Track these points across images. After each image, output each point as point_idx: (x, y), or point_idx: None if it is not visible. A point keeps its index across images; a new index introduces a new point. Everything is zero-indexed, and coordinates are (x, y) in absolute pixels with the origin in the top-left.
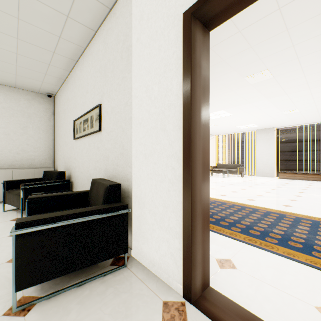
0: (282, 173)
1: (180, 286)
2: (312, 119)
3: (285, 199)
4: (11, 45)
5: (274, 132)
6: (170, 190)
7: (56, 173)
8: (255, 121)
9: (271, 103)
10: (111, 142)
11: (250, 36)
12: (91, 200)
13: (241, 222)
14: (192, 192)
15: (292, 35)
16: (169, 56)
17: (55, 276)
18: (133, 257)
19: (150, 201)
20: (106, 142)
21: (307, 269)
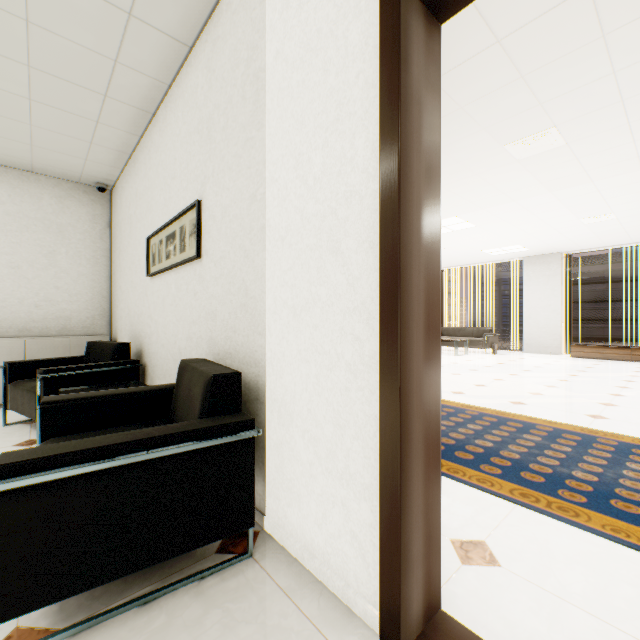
0: (579, 346)
1: (374, 611)
2: None
3: (591, 402)
4: (17, 82)
5: (560, 262)
6: (351, 389)
7: (111, 346)
8: (522, 239)
9: (557, 201)
10: (221, 281)
11: (520, 53)
12: (178, 407)
13: (500, 454)
14: (402, 396)
15: (614, 48)
16: (347, 84)
17: (88, 586)
18: (267, 533)
19: (304, 412)
20: (210, 281)
21: None
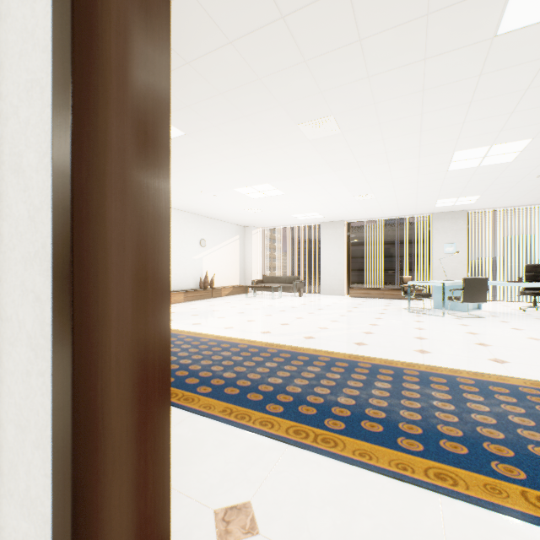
0: (355, 289)
1: None
2: (390, 211)
3: (358, 332)
4: None
5: (344, 228)
6: (32, 374)
7: None
8: (319, 208)
9: (339, 180)
10: None
11: (301, 36)
12: None
13: (286, 390)
14: (79, 386)
15: (368, 54)
16: None
17: None
18: None
19: None
20: None
21: (392, 488)
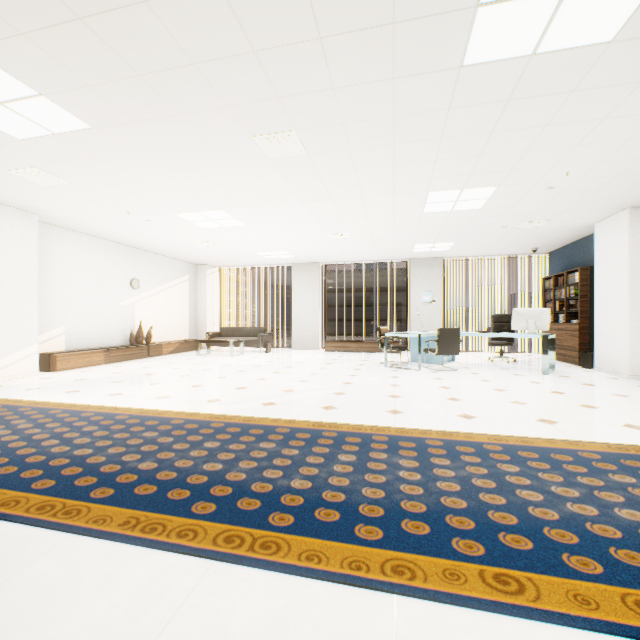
0: (331, 342)
1: None
2: (368, 254)
3: (328, 393)
4: None
5: (319, 271)
6: None
7: None
8: (289, 246)
9: (309, 213)
10: None
11: (246, 16)
12: None
13: (226, 479)
14: None
15: (331, 59)
16: None
17: None
18: None
19: None
20: None
21: (341, 599)
